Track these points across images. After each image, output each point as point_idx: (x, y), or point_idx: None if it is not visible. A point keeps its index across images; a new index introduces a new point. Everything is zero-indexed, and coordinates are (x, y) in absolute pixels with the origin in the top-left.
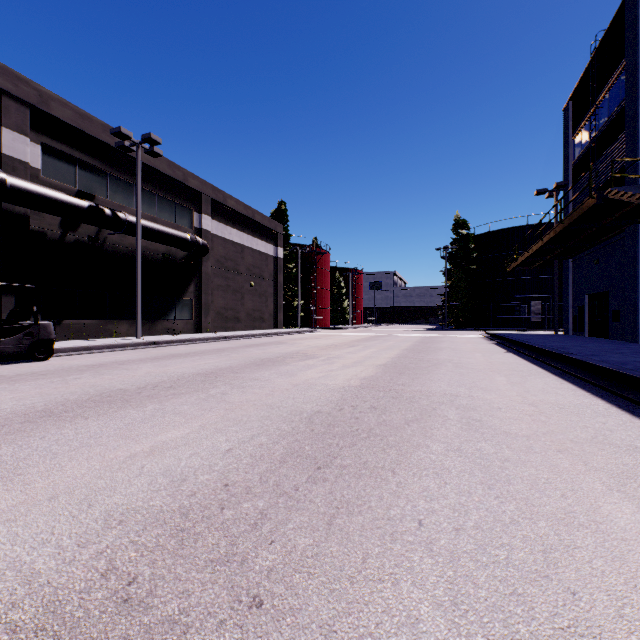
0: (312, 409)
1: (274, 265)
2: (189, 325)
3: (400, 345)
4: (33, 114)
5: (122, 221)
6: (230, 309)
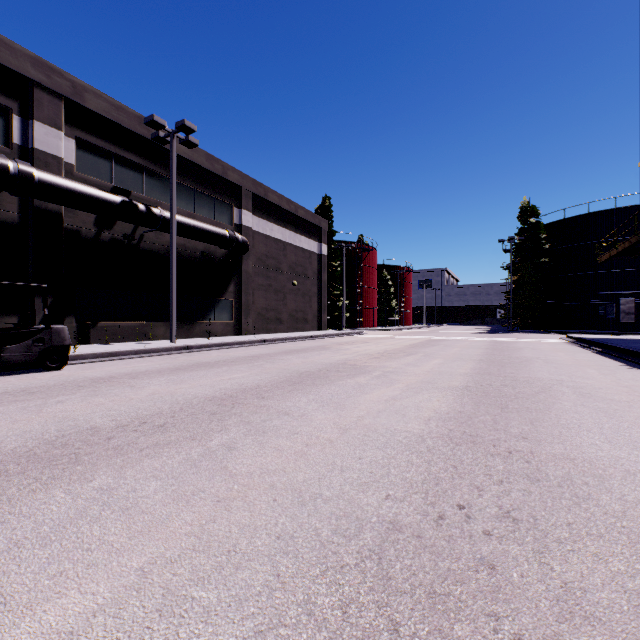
0: (380, 513)
1: (318, 263)
2: (229, 327)
3: (469, 353)
4: (67, 107)
5: (157, 217)
6: (272, 310)
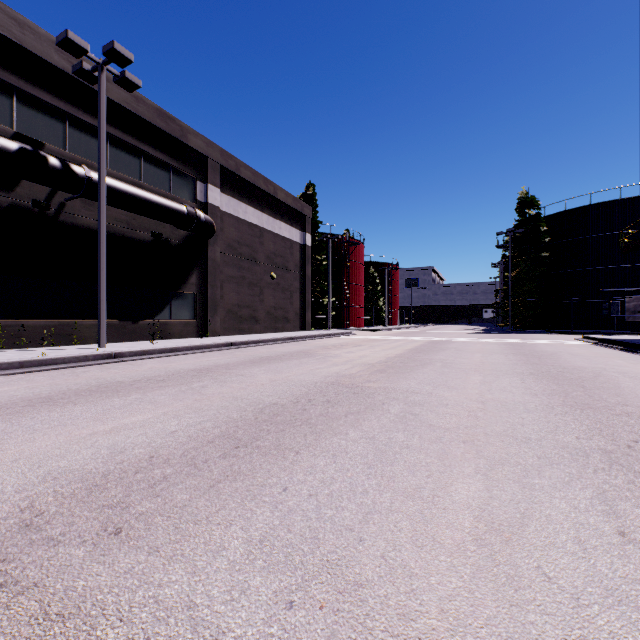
0: None
1: (300, 254)
2: (190, 327)
3: (502, 362)
4: None
5: (78, 177)
6: (245, 306)
